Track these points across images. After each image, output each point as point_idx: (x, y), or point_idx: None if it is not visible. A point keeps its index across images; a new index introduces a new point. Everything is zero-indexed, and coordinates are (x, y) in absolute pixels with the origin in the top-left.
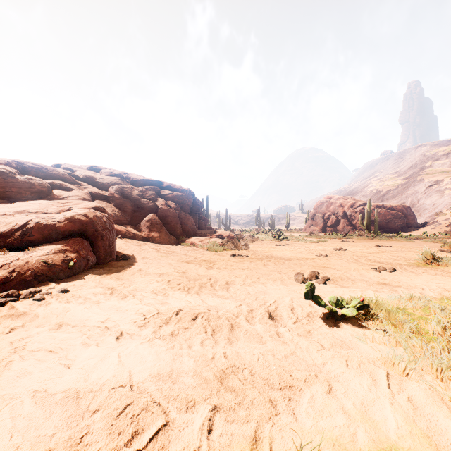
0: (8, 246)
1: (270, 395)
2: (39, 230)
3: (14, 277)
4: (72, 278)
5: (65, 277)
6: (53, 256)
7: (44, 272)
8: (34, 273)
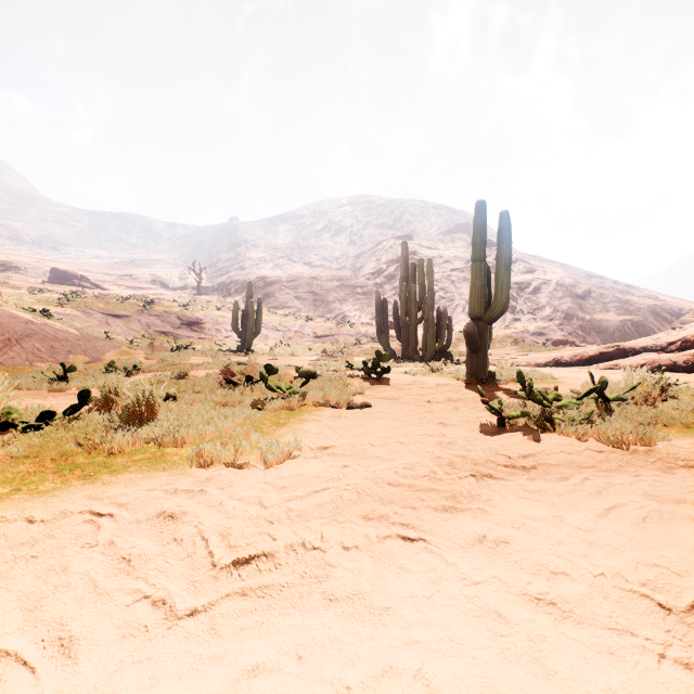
0: (670, 350)
1: (580, 381)
2: (692, 340)
3: (647, 364)
4: (688, 373)
5: (683, 371)
6: (679, 357)
7: (666, 365)
8: (658, 365)
